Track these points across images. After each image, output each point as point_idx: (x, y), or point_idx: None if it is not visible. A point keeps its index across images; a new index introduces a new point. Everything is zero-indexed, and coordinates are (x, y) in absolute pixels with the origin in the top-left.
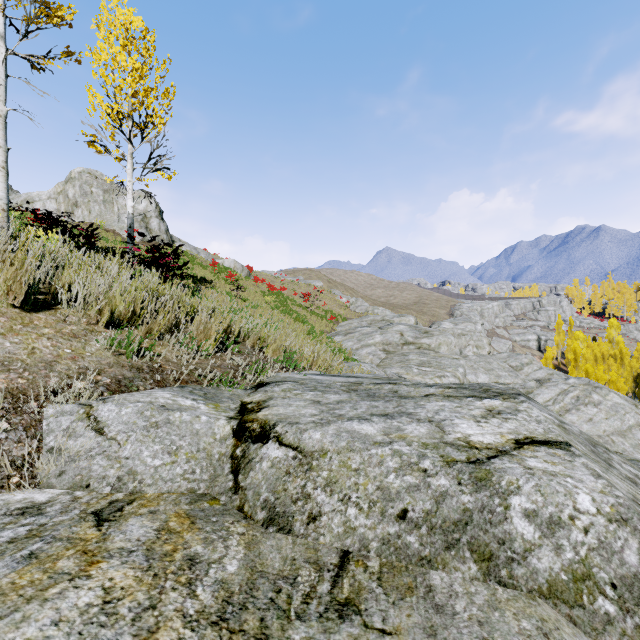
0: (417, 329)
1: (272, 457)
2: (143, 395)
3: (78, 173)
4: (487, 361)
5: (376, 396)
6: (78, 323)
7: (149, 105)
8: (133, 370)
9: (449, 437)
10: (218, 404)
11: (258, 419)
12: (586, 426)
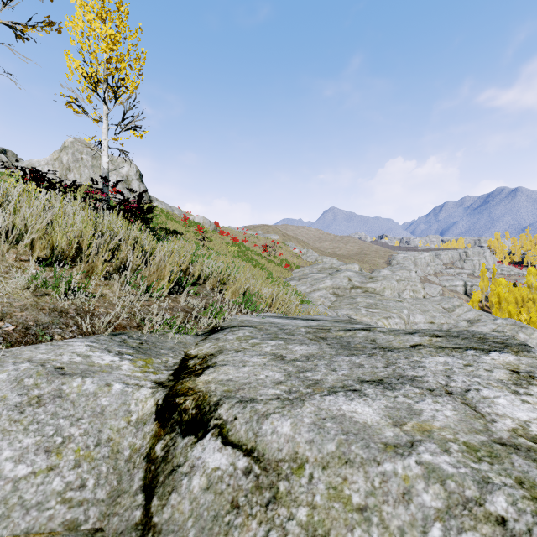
0: (363, 275)
1: (209, 468)
2: (49, 348)
3: (71, 142)
4: (423, 303)
5: (352, 347)
6: (2, 259)
7: (122, 70)
8: (53, 314)
9: (498, 428)
10: (151, 359)
11: (195, 390)
12: None
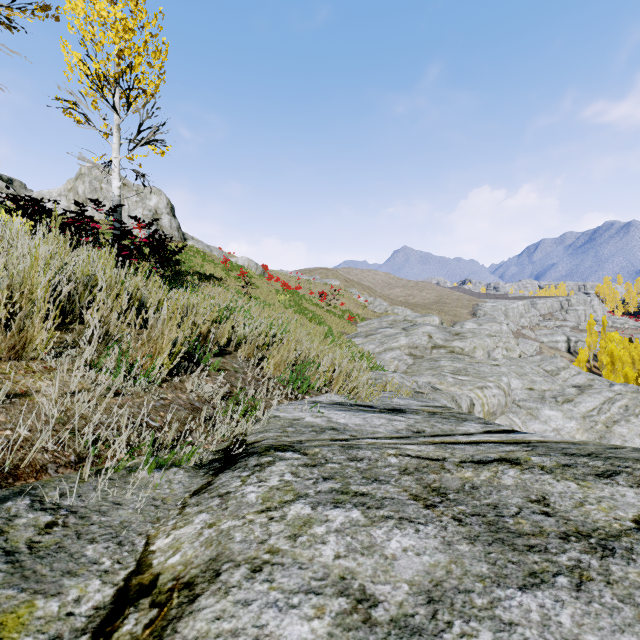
0: (446, 330)
1: None
2: None
3: (88, 169)
4: (519, 365)
5: (516, 535)
6: None
7: (137, 66)
8: None
9: None
10: (30, 607)
11: None
12: (639, 440)
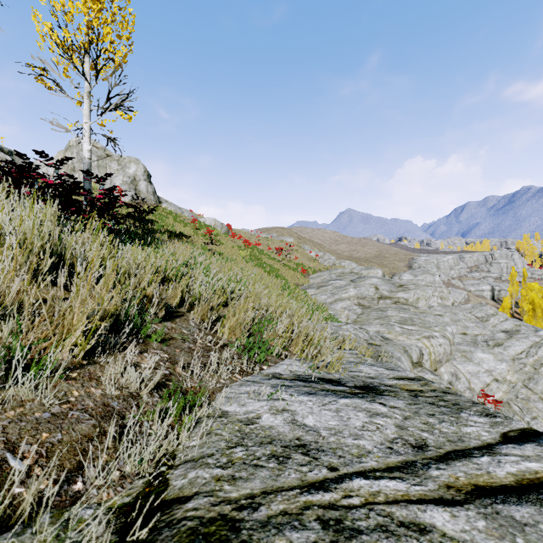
0: (391, 282)
1: None
2: None
3: (75, 141)
4: (453, 312)
5: None
6: None
7: (105, 36)
8: None
9: None
10: None
11: None
12: None
